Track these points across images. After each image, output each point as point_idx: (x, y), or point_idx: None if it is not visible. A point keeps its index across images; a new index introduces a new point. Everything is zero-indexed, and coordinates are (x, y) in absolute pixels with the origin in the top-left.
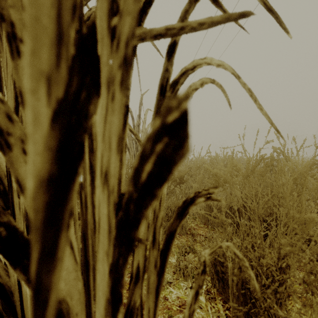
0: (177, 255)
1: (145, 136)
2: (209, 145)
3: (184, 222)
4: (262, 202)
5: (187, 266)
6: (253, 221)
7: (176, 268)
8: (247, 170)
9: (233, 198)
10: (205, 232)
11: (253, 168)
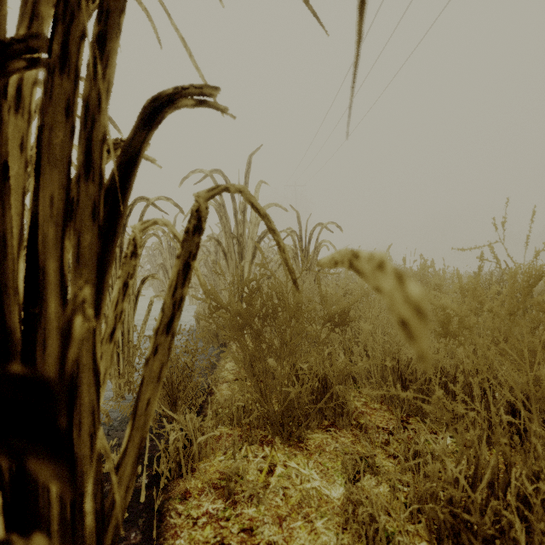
0: (348, 487)
1: (256, 232)
2: (389, 246)
3: (350, 405)
4: (544, 372)
5: (369, 513)
6: (525, 417)
7: (345, 515)
8: (510, 300)
9: (480, 364)
10: (386, 420)
11: (523, 296)
